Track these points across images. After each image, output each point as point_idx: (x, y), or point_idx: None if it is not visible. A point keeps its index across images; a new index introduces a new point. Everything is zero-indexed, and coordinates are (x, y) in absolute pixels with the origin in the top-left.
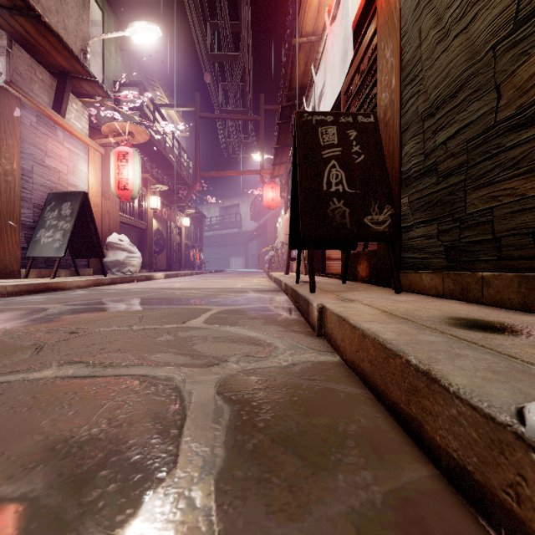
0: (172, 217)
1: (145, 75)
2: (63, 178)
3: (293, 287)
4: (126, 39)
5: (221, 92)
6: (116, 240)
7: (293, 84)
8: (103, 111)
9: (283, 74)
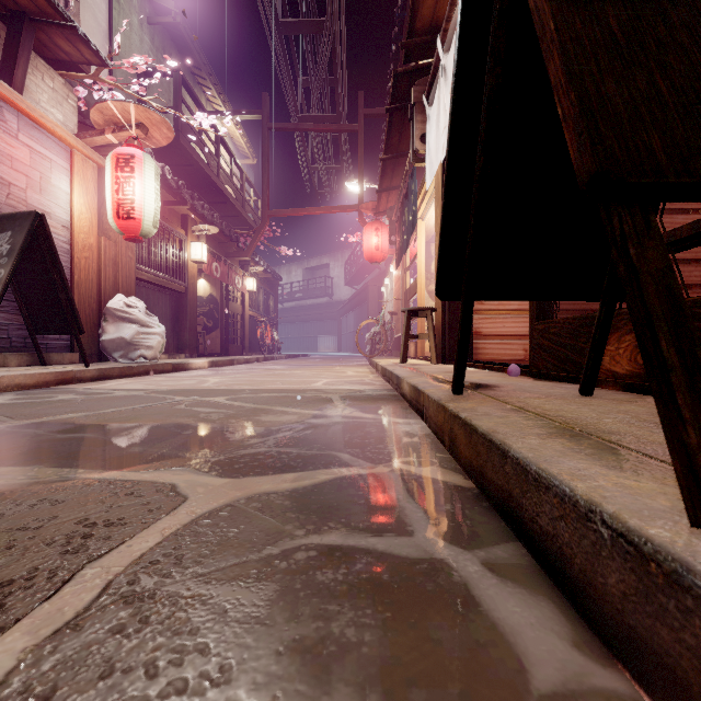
0: (229, 277)
1: (189, 69)
2: (16, 196)
3: (459, 413)
4: (157, 9)
5: (301, 92)
6: (120, 305)
7: (418, 19)
8: (97, 92)
9: (394, 54)
